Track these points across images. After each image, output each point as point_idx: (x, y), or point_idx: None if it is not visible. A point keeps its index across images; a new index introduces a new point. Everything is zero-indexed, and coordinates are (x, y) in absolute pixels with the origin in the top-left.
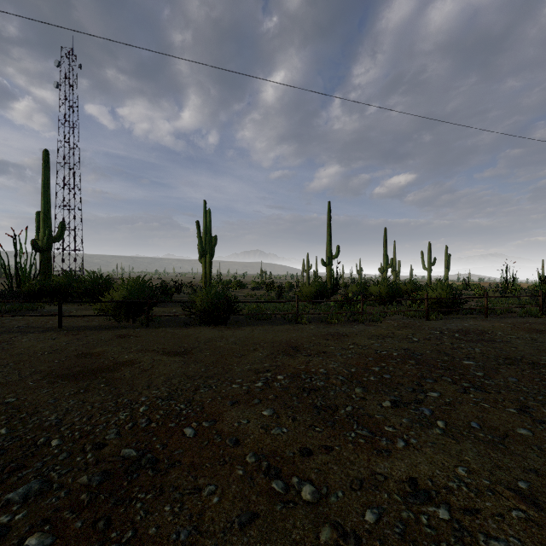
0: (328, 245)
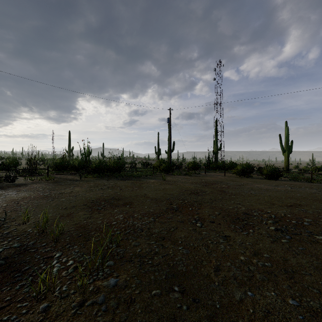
0: None
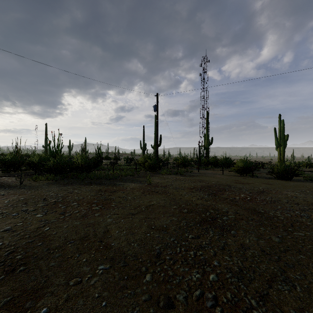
0: None
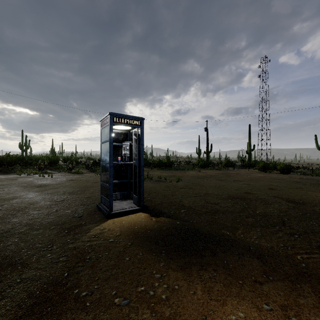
0: None
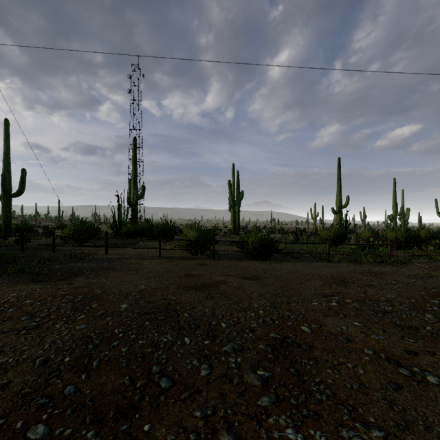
0: (338, 195)
